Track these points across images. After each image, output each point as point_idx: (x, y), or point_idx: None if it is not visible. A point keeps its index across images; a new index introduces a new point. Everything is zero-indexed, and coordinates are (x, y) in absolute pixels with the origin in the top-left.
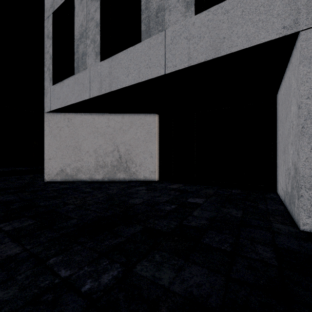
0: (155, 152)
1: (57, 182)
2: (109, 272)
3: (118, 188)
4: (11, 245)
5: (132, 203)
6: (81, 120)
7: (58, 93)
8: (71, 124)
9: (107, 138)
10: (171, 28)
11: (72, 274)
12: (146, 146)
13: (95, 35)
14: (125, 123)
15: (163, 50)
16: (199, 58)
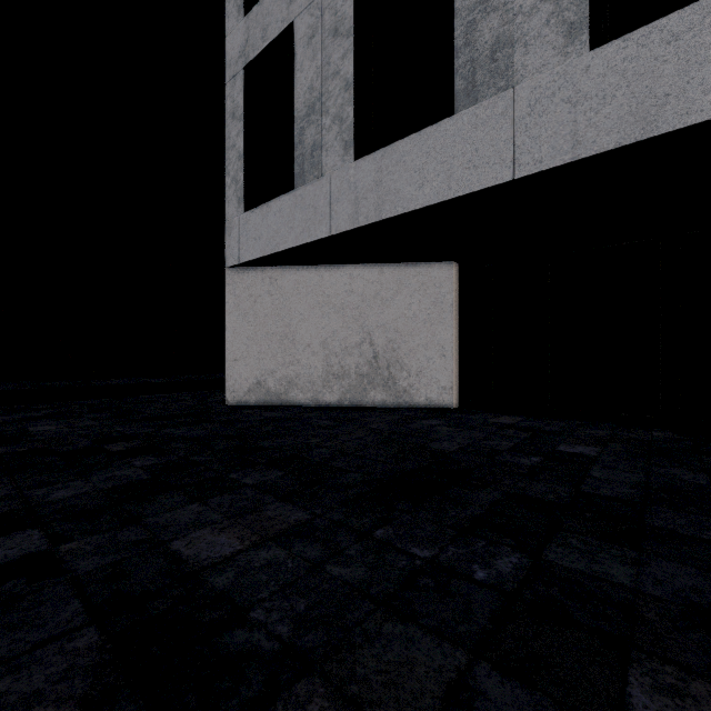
0: (451, 345)
1: (252, 407)
2: (501, 557)
3: (385, 421)
4: (285, 507)
5: (440, 449)
6: (295, 280)
7: (256, 228)
8: (276, 289)
9: (347, 316)
10: (529, 82)
11: (436, 555)
12: (430, 334)
13: (342, 106)
14: (385, 283)
15: (509, 130)
16: (600, 143)
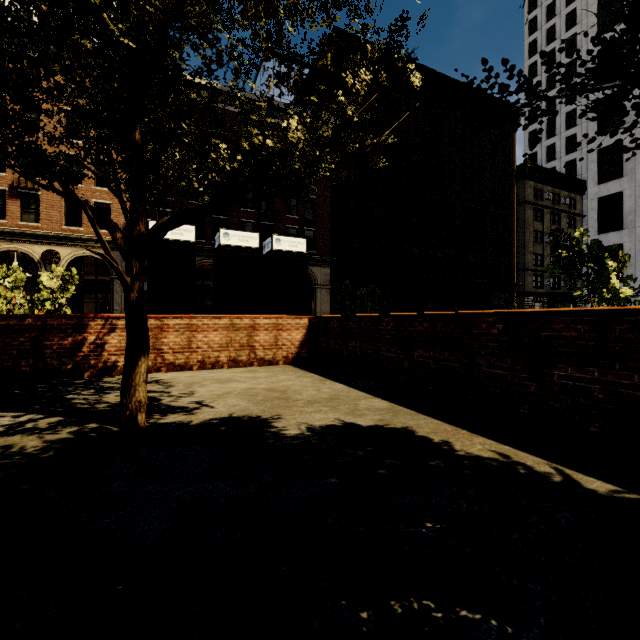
0: None
1: None
2: None
3: None
4: None
5: None
6: None
7: None
8: None
9: None
10: None
11: None
12: None
13: None
14: None
15: None
16: None
